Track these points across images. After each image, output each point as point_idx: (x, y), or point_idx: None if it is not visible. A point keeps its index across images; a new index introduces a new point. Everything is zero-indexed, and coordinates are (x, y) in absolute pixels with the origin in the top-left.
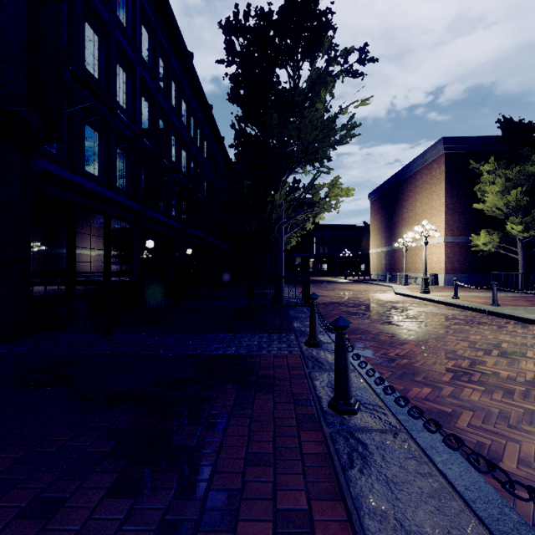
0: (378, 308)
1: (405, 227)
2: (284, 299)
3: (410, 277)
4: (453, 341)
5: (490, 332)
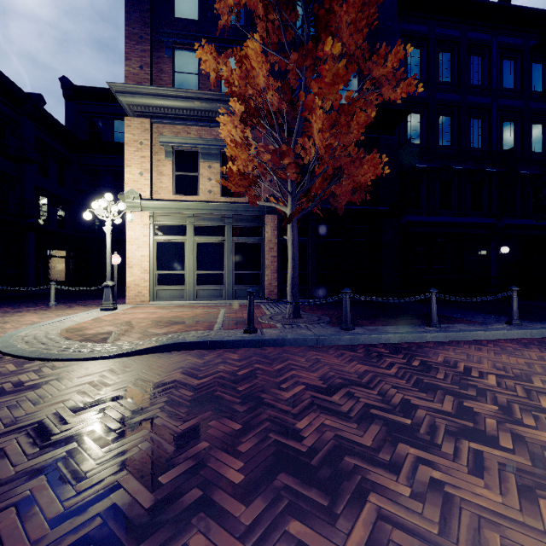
0: None
1: None
2: None
3: None
4: None
5: None
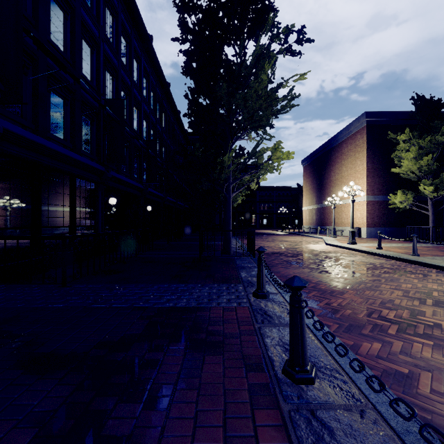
0: (314, 258)
1: (332, 188)
2: (232, 250)
3: (337, 230)
4: (387, 290)
5: (418, 280)
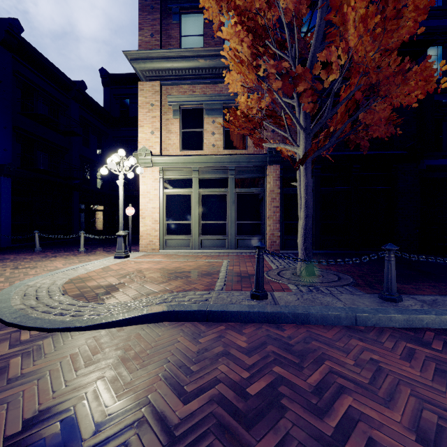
0: None
1: None
2: None
3: None
4: None
5: None
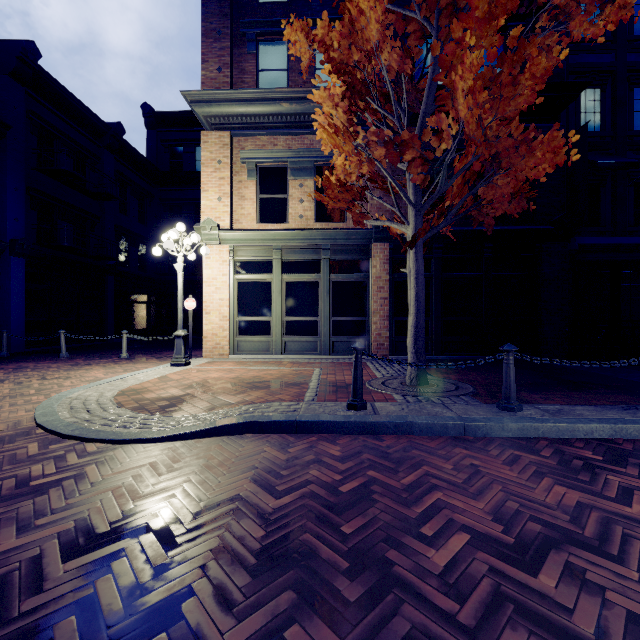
0: None
1: None
2: None
3: None
4: None
5: None
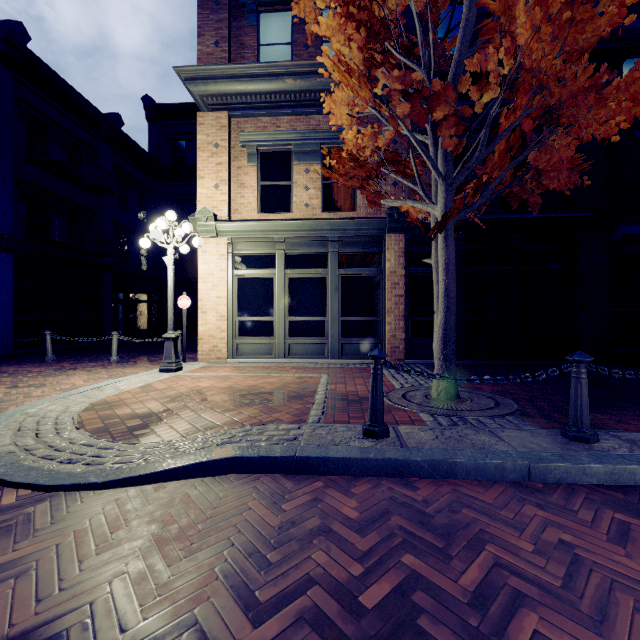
0: None
1: None
2: None
3: None
4: None
5: None
